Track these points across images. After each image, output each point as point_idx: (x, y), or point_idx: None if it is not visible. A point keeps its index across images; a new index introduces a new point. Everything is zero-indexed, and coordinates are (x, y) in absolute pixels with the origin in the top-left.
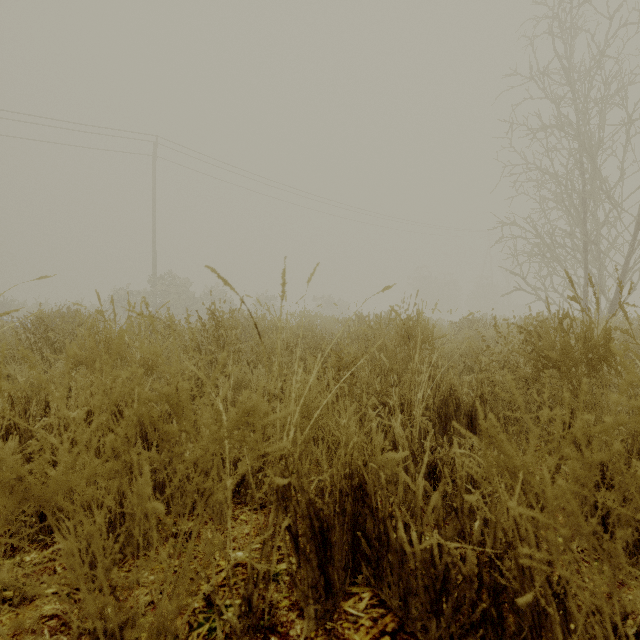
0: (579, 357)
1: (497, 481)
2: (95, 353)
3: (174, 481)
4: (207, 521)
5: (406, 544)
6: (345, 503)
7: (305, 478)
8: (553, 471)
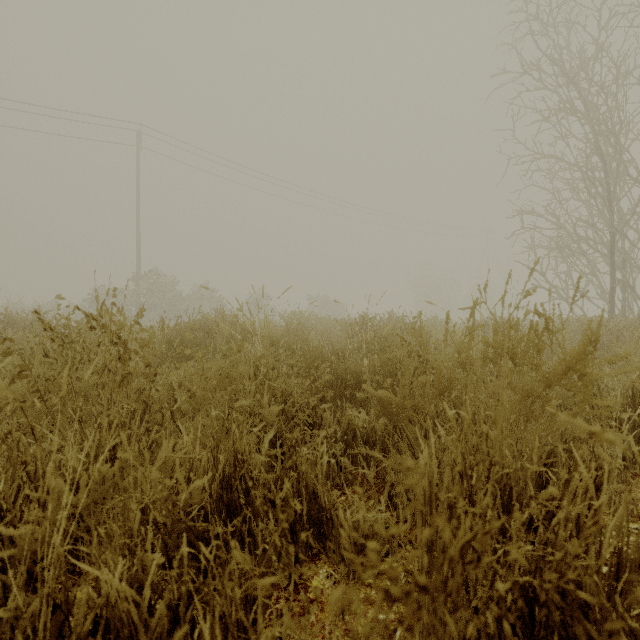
0: None
1: None
2: None
3: None
4: None
5: None
6: None
7: None
8: None
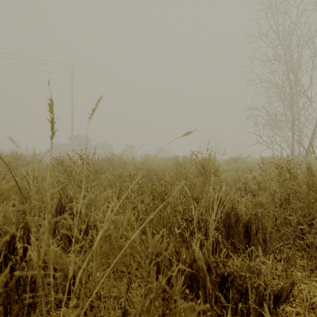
0: None
1: None
2: None
3: None
4: None
5: None
6: None
7: None
8: None
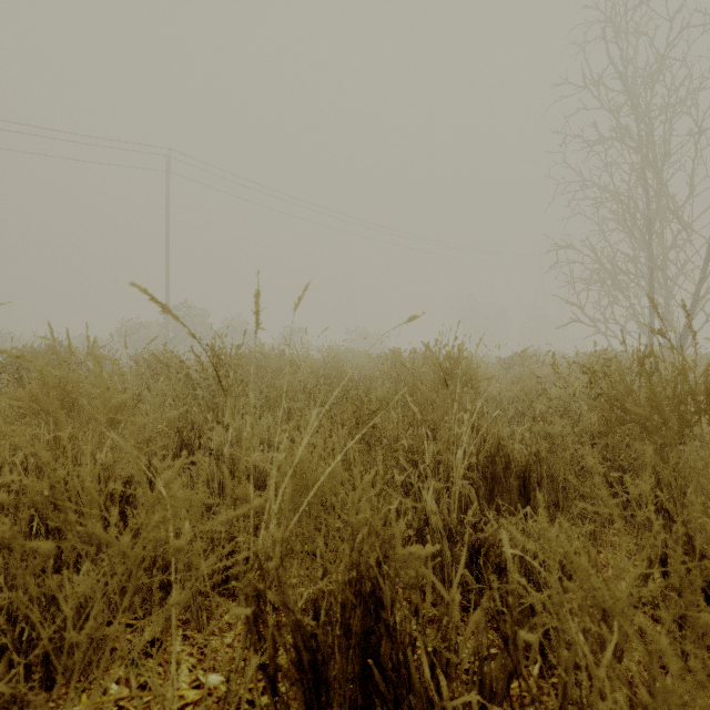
0: (670, 411)
1: (572, 624)
2: (40, 402)
3: (48, 631)
4: (179, 624)
5: (433, 692)
6: (350, 620)
7: (290, 590)
8: (643, 577)
